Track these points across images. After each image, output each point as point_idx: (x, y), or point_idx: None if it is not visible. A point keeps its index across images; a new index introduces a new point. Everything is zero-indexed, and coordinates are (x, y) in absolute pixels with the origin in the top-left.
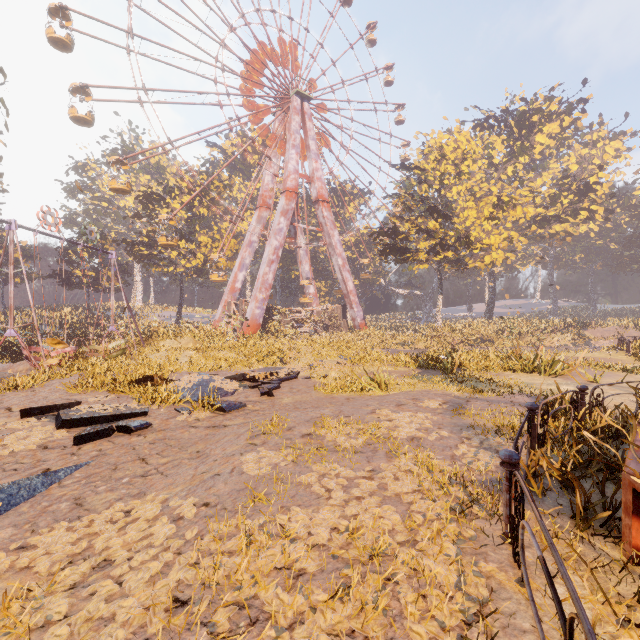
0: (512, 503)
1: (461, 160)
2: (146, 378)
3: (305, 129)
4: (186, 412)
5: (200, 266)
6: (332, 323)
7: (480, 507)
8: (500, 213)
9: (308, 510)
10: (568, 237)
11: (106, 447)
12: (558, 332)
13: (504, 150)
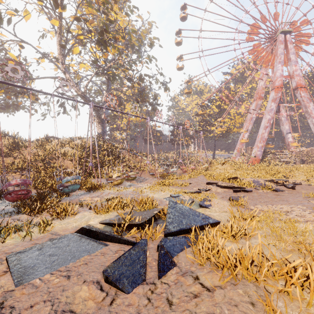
0: None
1: None
2: (235, 177)
3: (287, 50)
4: (260, 189)
5: (224, 132)
6: (307, 159)
7: None
8: None
9: None
10: None
11: (244, 194)
12: None
13: None
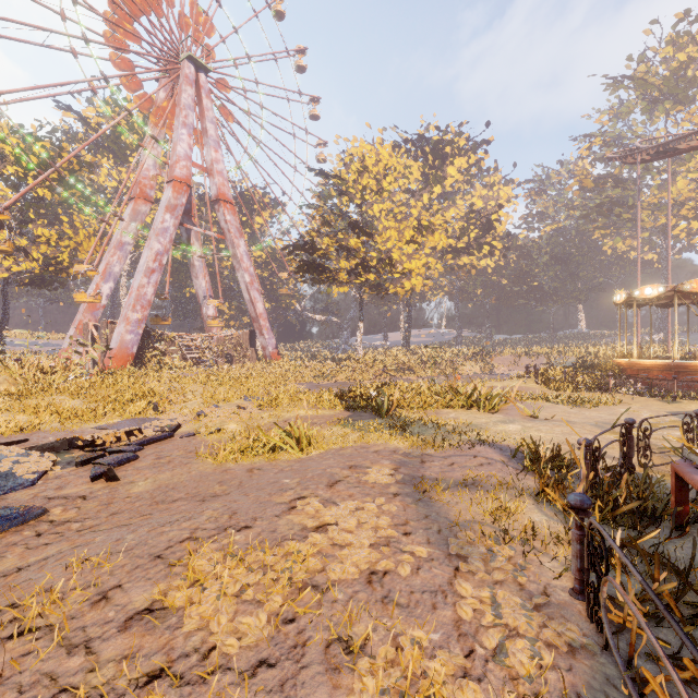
0: None
1: (383, 176)
2: None
3: (201, 107)
4: None
5: (38, 271)
6: (237, 353)
7: None
8: (420, 237)
9: None
10: (473, 270)
11: None
12: (468, 361)
13: (420, 177)
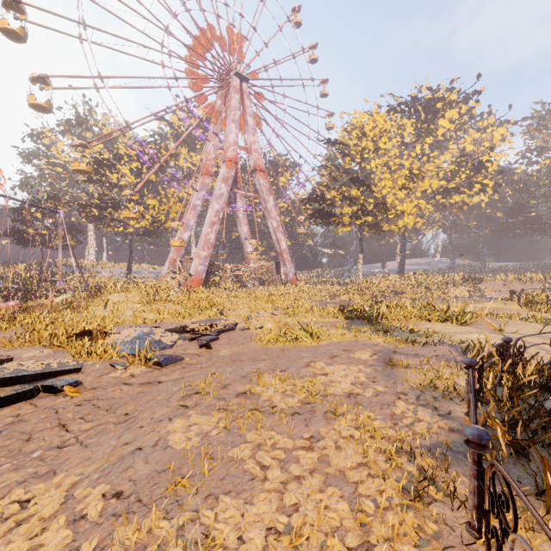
0: (486, 496)
1: (379, 137)
2: (84, 332)
3: (244, 106)
4: (121, 367)
5: (148, 227)
6: (267, 278)
7: (435, 486)
8: (411, 184)
9: (239, 500)
10: (465, 206)
11: (25, 411)
12: (458, 285)
13: (413, 131)
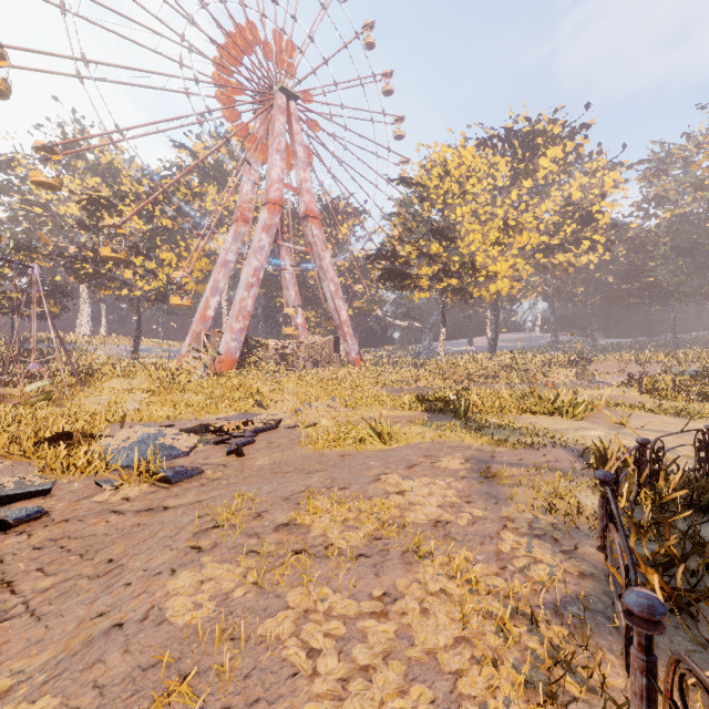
0: (666, 708)
1: (466, 178)
2: (60, 436)
3: (291, 132)
4: (111, 487)
5: (162, 289)
6: (323, 358)
7: (573, 674)
8: (506, 238)
9: None
10: (570, 268)
11: None
12: (563, 367)
13: (508, 172)
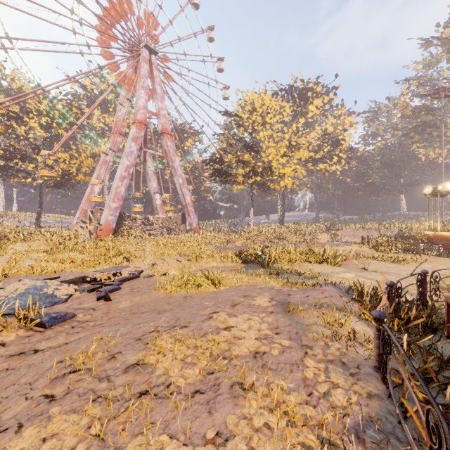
0: None
1: (266, 113)
2: None
3: (152, 76)
4: None
5: (59, 179)
6: (174, 227)
7: None
8: (290, 152)
9: None
10: (326, 173)
11: None
12: (323, 233)
13: (291, 113)
